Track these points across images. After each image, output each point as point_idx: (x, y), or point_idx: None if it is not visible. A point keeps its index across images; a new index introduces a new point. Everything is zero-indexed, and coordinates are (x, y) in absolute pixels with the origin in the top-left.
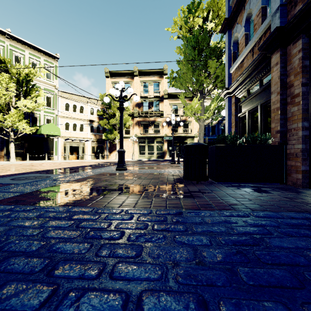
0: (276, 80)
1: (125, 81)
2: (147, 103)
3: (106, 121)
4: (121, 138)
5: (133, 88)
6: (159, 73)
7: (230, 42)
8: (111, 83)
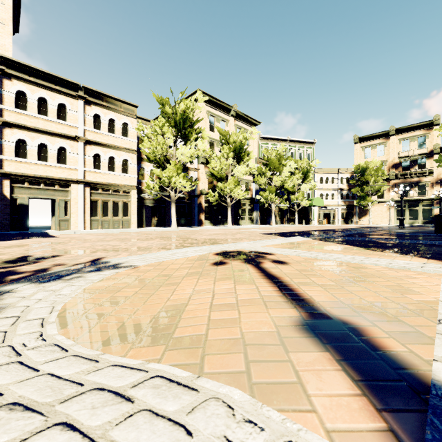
0: None
1: (377, 144)
2: (408, 162)
3: (358, 188)
4: (402, 212)
5: (388, 148)
6: (425, 125)
7: None
8: (360, 148)
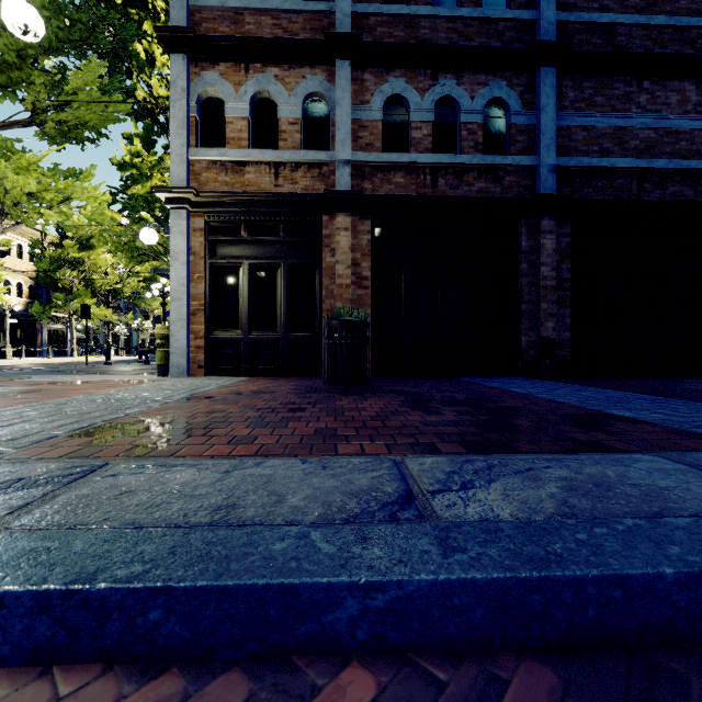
0: (346, 250)
1: None
2: None
3: None
4: None
5: None
6: None
7: (189, 88)
8: None
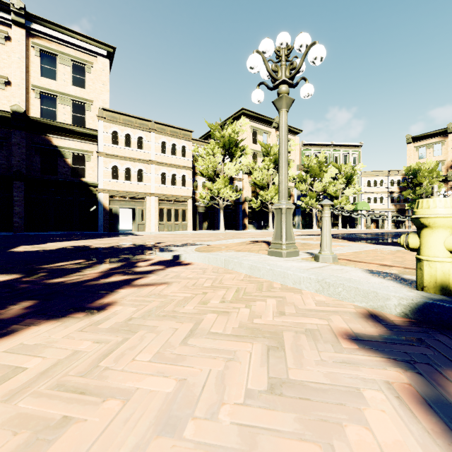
0: None
1: (433, 143)
2: None
3: (409, 191)
4: None
5: (447, 147)
6: None
7: None
8: (413, 148)
